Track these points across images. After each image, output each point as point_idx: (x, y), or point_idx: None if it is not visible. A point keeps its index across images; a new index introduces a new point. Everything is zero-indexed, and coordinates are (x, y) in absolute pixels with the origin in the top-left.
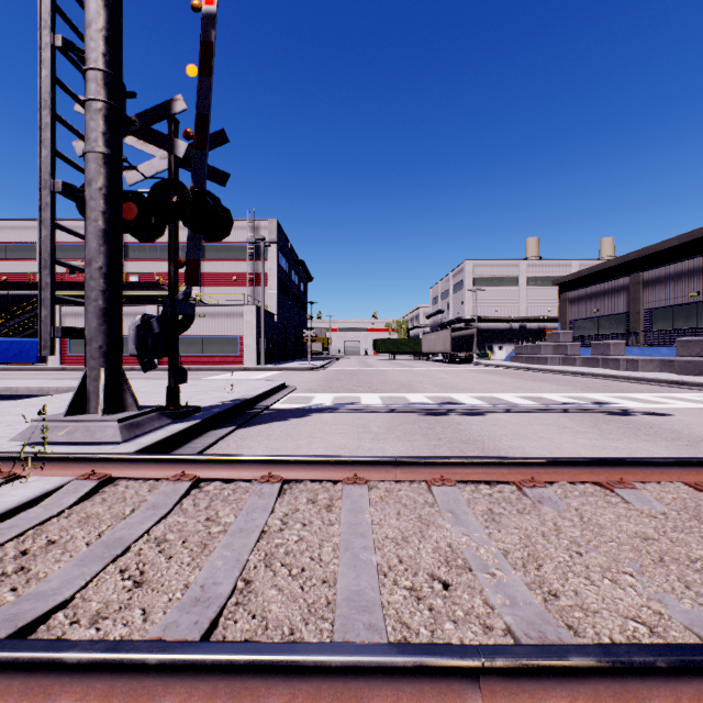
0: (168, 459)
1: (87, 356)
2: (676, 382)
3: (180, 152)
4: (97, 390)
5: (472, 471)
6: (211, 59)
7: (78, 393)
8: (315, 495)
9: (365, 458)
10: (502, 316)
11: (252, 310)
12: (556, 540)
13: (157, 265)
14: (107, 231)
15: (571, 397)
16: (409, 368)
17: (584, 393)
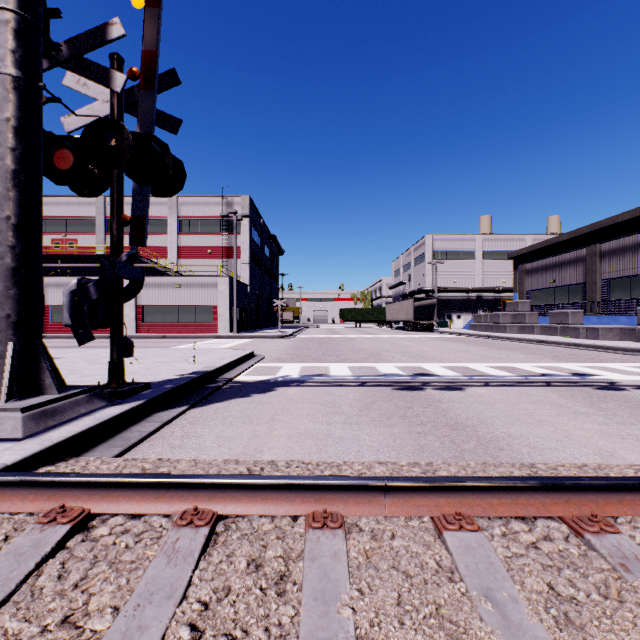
0: (46, 483)
1: None
2: None
3: (117, 85)
4: (3, 369)
5: (499, 500)
6: None
7: None
8: (262, 550)
9: (339, 481)
10: (460, 287)
11: (225, 280)
12: None
13: None
14: (16, 172)
15: (546, 367)
16: (374, 336)
17: (557, 363)
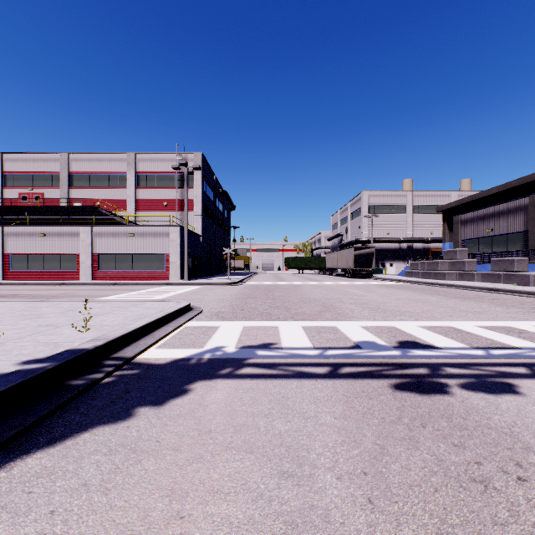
0: None
1: None
2: None
3: None
4: None
5: None
6: None
7: None
8: None
9: None
10: (393, 238)
11: (176, 230)
12: None
13: (98, 192)
14: None
15: None
16: (319, 283)
17: None
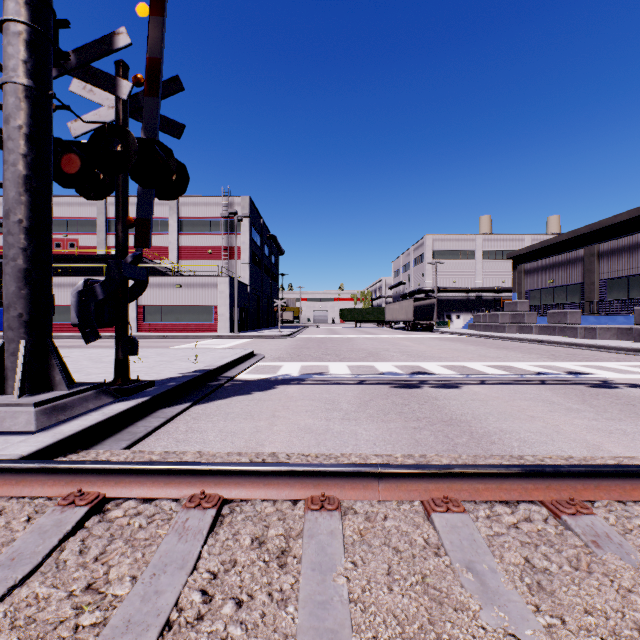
0: (64, 470)
1: (4, 326)
2: (639, 350)
3: (124, 93)
4: (15, 366)
5: (484, 486)
6: None
7: None
8: (265, 529)
9: (336, 468)
10: (460, 287)
11: (225, 281)
12: None
13: None
14: (28, 177)
15: (542, 366)
16: (374, 336)
17: (553, 362)
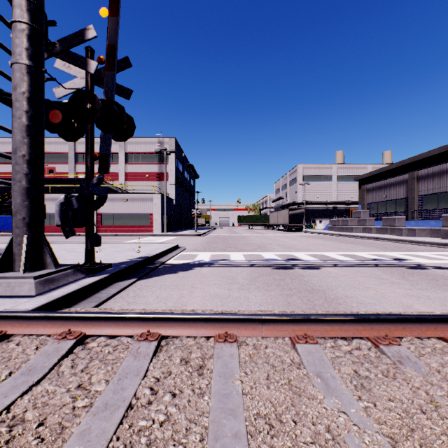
0: (58, 317)
1: (13, 225)
2: (445, 244)
3: (92, 69)
4: (20, 252)
5: (330, 328)
6: (118, 4)
7: (5, 255)
8: (189, 354)
9: (234, 316)
10: (321, 201)
11: (158, 196)
12: (441, 421)
13: (97, 167)
14: (29, 126)
15: (376, 254)
16: (261, 234)
17: (385, 252)
